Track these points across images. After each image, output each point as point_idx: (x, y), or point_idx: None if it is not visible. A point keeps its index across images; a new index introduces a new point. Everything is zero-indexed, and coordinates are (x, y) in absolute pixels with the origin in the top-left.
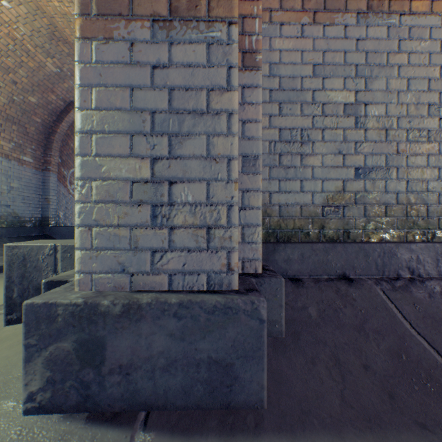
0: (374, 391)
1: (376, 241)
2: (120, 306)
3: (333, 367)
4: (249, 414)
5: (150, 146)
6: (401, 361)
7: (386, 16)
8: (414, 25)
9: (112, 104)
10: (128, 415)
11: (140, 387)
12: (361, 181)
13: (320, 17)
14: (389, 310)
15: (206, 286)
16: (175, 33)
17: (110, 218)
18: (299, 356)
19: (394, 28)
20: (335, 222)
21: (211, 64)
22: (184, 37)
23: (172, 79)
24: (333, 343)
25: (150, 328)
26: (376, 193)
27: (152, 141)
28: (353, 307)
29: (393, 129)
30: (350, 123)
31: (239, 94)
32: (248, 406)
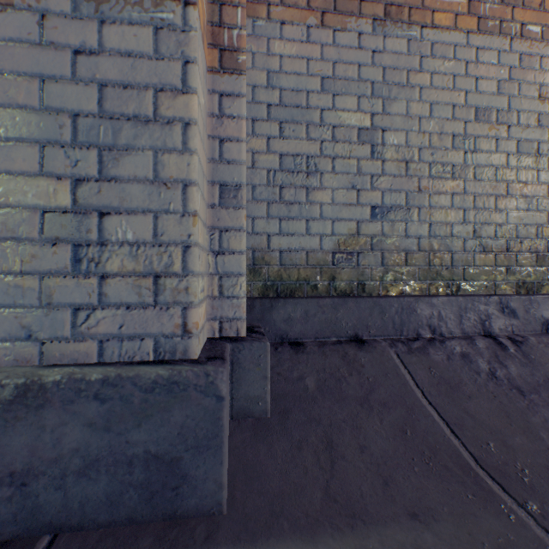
0: (367, 477)
1: (395, 295)
2: (12, 388)
3: (324, 451)
4: (201, 524)
5: (71, 162)
6: (405, 438)
7: (406, 26)
8: (437, 41)
9: (13, 99)
10: (23, 543)
11: (43, 501)
12: (378, 222)
13: (329, 19)
14: (401, 377)
15: (154, 355)
16: (108, 8)
17: (8, 262)
18: (284, 440)
19: (415, 42)
20: (349, 271)
21: (160, 55)
22: (122, 15)
23: (104, 71)
24: (329, 421)
25: (60, 417)
26: (396, 237)
27: (74, 155)
28: (361, 375)
29: (414, 162)
30: (365, 152)
31: (216, 103)
32: (202, 513)
